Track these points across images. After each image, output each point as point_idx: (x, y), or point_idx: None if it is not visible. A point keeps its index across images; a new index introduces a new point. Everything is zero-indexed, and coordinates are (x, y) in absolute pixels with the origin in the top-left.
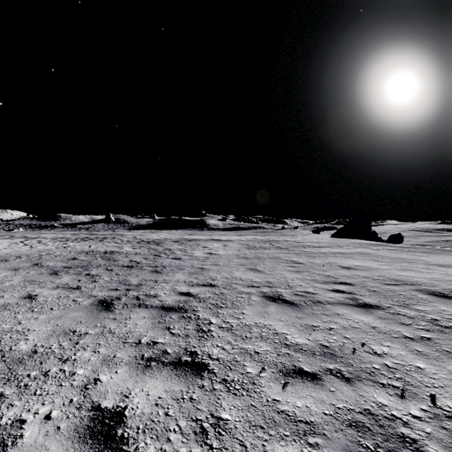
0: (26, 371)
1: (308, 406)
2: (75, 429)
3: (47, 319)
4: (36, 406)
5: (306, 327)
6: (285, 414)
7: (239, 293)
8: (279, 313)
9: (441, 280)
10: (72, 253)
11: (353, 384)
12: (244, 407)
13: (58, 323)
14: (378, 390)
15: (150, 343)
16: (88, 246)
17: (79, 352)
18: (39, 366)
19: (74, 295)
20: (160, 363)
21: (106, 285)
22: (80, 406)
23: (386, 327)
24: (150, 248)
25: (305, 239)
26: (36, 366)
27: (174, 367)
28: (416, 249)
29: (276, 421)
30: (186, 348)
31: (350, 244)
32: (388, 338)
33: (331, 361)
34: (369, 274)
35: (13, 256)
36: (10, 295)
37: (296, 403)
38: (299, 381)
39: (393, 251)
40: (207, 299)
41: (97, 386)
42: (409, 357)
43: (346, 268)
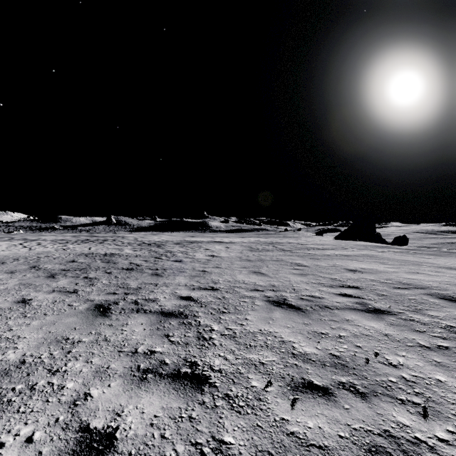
0: (11, 384)
1: (321, 427)
2: (58, 454)
3: (40, 325)
4: (17, 426)
5: (313, 334)
6: (295, 436)
7: (242, 297)
8: (284, 319)
9: (451, 284)
10: (71, 256)
11: (369, 400)
12: (249, 427)
13: (50, 329)
14: (397, 407)
15: (147, 352)
16: (88, 248)
17: (70, 363)
18: (25, 379)
19: (70, 299)
20: (157, 375)
21: (104, 289)
22: (66, 426)
23: (399, 334)
24: (150, 251)
25: (308, 241)
26: (22, 379)
27: (172, 380)
28: (422, 251)
29: (285, 446)
30: (186, 358)
31: (355, 246)
32: (403, 347)
33: (343, 374)
34: (376, 277)
35: (11, 258)
36: (4, 299)
37: (308, 423)
38: (309, 396)
39: (399, 253)
40: (209, 304)
41: (87, 402)
42: (427, 369)
43: (352, 271)
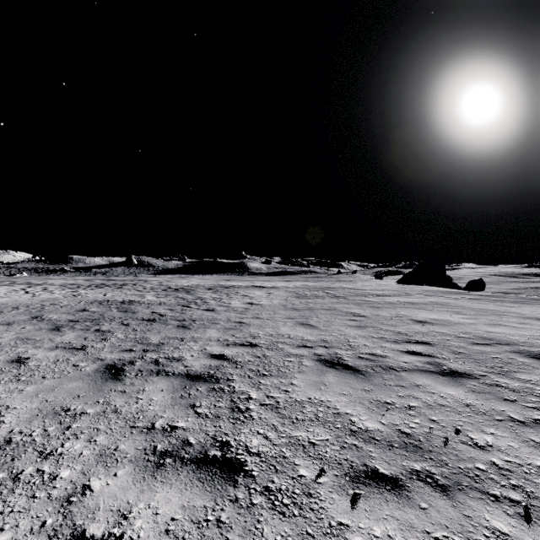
0: None
1: (392, 535)
2: None
3: (35, 392)
4: None
5: (376, 404)
6: None
7: (287, 356)
8: (339, 383)
9: None
10: (82, 303)
11: (452, 496)
12: (296, 536)
13: (48, 397)
14: (491, 506)
15: (166, 428)
16: (103, 295)
17: (68, 442)
18: (9, 465)
19: (76, 358)
20: (178, 460)
21: (119, 345)
22: (54, 534)
23: (484, 404)
24: (177, 297)
25: (366, 285)
26: (5, 465)
27: (197, 467)
28: (503, 298)
29: None
30: (216, 436)
31: (422, 292)
32: (490, 422)
33: (416, 458)
34: (450, 330)
35: (9, 306)
36: None
37: (373, 530)
38: (373, 490)
39: (476, 300)
40: (246, 364)
41: (85, 499)
42: (524, 452)
43: (420, 323)
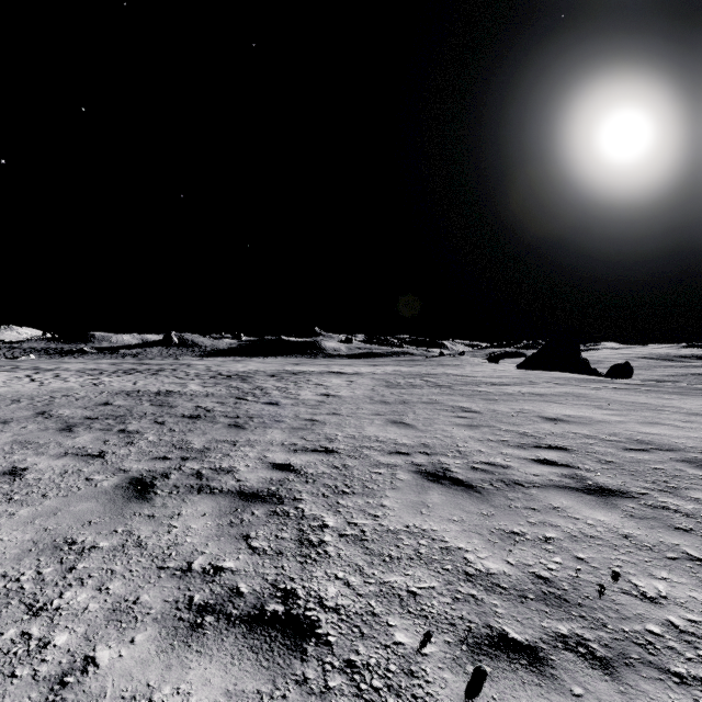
0: None
1: None
2: None
3: (31, 517)
4: None
5: (500, 535)
6: None
7: (375, 466)
8: (447, 505)
9: None
10: (104, 395)
11: (618, 676)
12: None
13: (48, 524)
14: (675, 692)
15: (208, 570)
16: (132, 383)
17: (70, 591)
18: None
19: (90, 469)
20: (223, 618)
21: (150, 450)
22: None
23: (649, 536)
24: (230, 387)
25: (477, 371)
26: None
27: (250, 629)
28: (659, 388)
29: None
30: (277, 582)
31: (551, 380)
32: (660, 561)
33: (561, 616)
34: (592, 431)
35: (8, 398)
36: None
37: None
38: (503, 666)
39: (623, 390)
40: (320, 478)
41: (86, 678)
42: None
43: (552, 421)
